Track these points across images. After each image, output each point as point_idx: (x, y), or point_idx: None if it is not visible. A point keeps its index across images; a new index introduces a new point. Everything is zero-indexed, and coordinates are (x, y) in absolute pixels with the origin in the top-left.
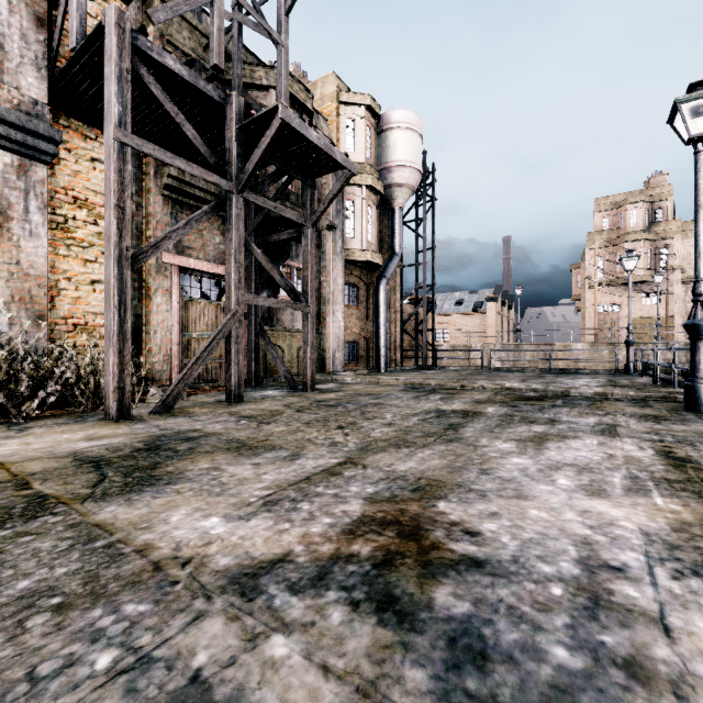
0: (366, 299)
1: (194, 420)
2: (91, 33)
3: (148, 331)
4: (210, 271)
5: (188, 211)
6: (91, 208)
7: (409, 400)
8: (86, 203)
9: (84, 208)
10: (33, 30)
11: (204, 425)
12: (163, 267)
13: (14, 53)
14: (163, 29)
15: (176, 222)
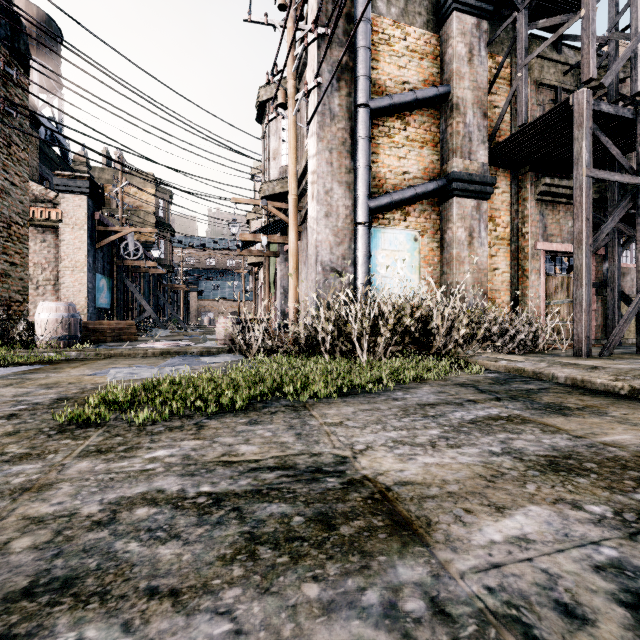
0: None
1: None
2: (547, 112)
3: (524, 300)
4: (566, 251)
5: (549, 207)
6: (493, 220)
7: None
8: (491, 218)
9: (490, 221)
10: (481, 122)
11: None
12: (535, 253)
13: (474, 140)
14: (537, 77)
15: (542, 217)
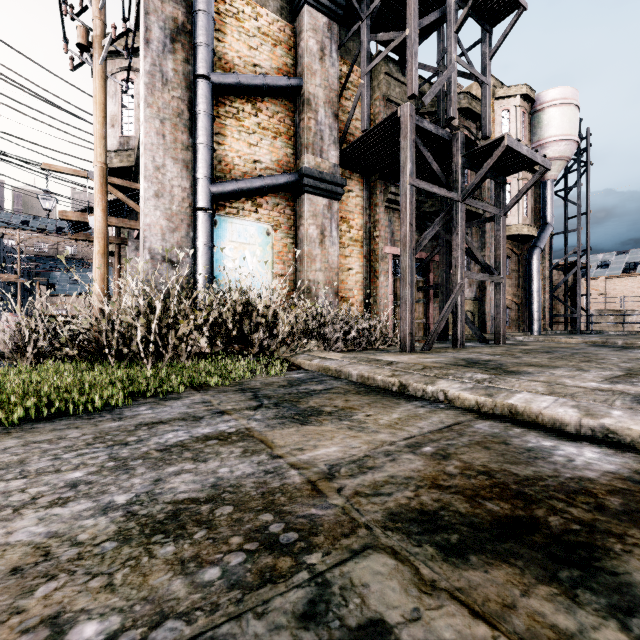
0: (516, 268)
1: (460, 354)
2: (382, 120)
3: (375, 300)
4: None
5: (396, 214)
6: (348, 222)
7: (612, 351)
8: (345, 220)
9: (345, 223)
10: (333, 123)
11: (475, 356)
12: (384, 256)
13: (326, 139)
14: (385, 92)
15: (390, 224)
